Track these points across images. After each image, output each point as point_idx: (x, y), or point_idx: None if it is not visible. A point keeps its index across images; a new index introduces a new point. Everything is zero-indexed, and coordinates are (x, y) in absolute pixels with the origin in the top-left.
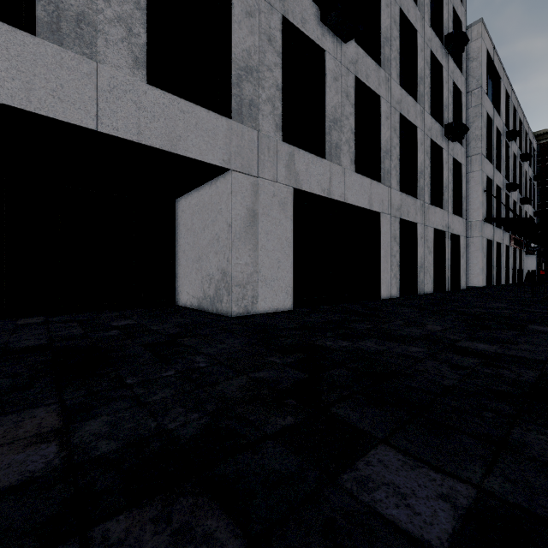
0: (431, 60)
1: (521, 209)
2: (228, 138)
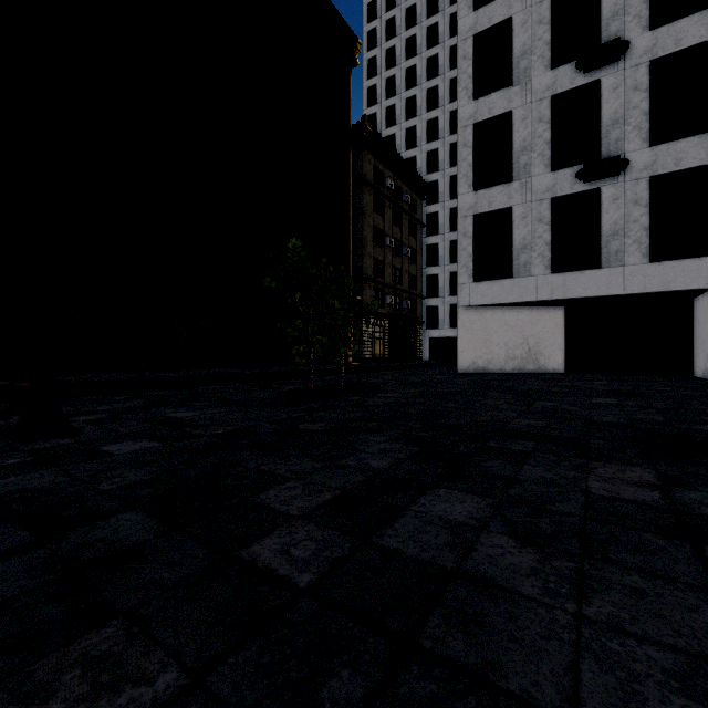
0: None
1: None
2: None
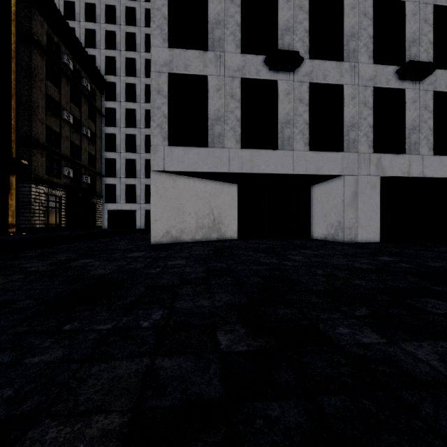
0: None
1: None
2: (342, 161)
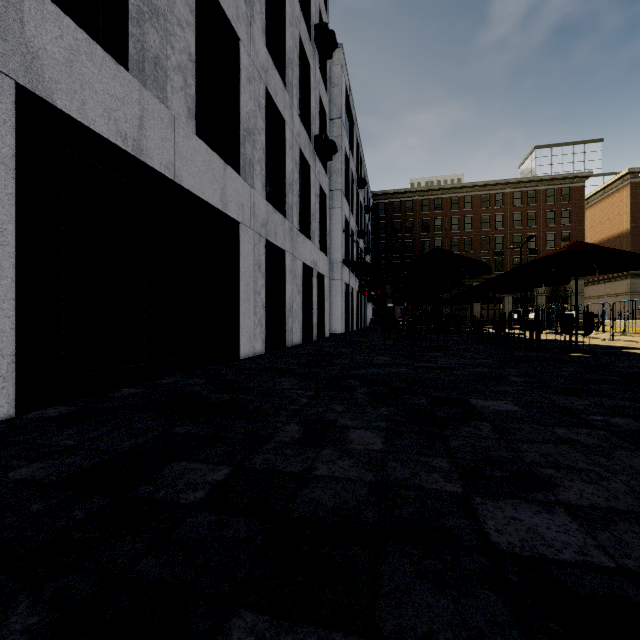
0: (299, 50)
1: (365, 258)
2: None
